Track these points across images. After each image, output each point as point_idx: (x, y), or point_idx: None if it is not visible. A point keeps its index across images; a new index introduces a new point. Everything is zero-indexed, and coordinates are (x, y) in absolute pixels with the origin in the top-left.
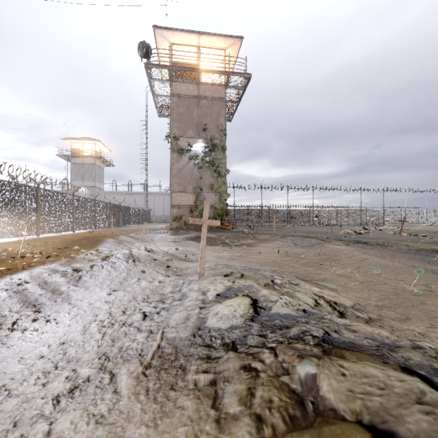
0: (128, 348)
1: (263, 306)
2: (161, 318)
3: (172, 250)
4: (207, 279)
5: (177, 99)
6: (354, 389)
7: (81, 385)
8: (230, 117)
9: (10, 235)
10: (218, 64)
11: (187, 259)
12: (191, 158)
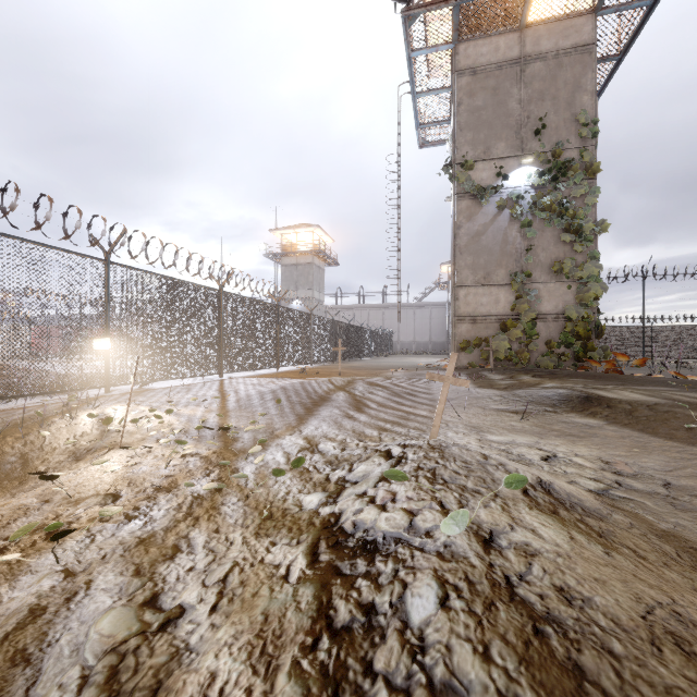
0: None
1: None
2: None
3: (571, 469)
4: None
5: (469, 79)
6: None
7: None
8: None
9: (175, 374)
10: None
11: None
12: (502, 205)
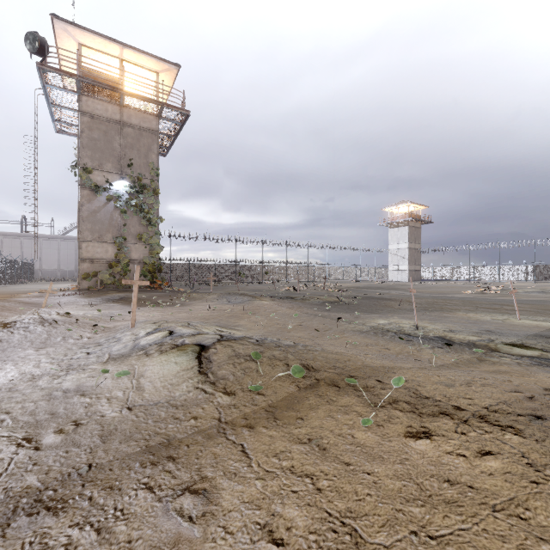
0: (86, 363)
1: (176, 332)
2: (105, 350)
3: (90, 314)
4: (139, 326)
5: (89, 119)
6: (196, 338)
7: (64, 375)
8: (165, 151)
9: None
10: (149, 86)
11: (112, 320)
12: (110, 199)
